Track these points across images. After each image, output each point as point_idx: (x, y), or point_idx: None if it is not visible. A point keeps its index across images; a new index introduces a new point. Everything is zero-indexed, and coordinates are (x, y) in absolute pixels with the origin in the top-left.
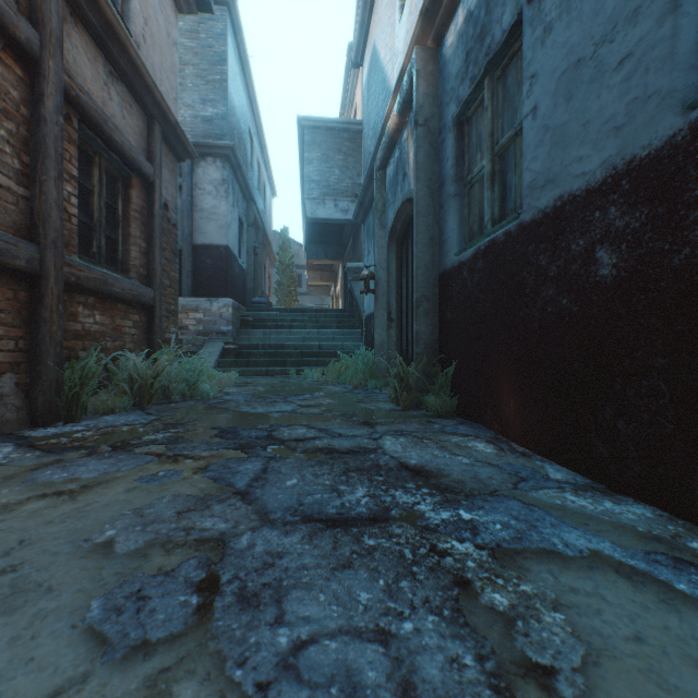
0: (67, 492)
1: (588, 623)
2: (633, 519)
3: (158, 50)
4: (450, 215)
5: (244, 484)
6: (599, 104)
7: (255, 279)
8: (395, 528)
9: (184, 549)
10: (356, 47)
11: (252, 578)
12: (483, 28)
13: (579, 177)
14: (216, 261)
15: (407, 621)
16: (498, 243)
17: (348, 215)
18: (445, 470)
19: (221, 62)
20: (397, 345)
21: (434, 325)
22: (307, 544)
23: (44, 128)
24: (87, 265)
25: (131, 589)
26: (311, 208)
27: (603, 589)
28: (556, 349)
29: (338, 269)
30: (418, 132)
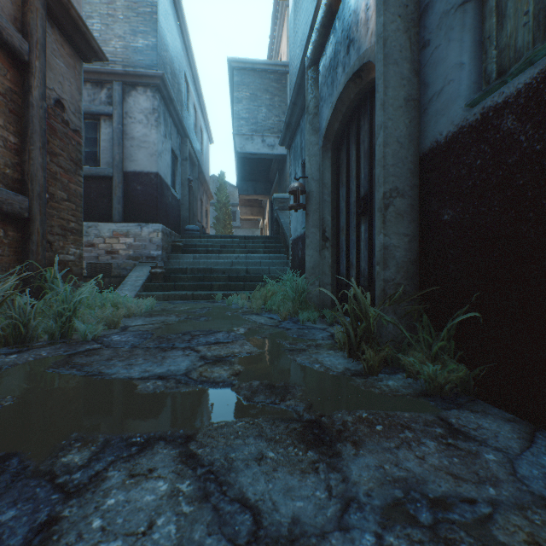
0: None
1: None
2: None
3: None
4: (454, 40)
5: None
6: None
7: (191, 210)
8: None
9: None
10: None
11: None
12: None
13: None
14: (146, 187)
15: None
16: None
17: (274, 150)
18: None
19: None
20: (333, 268)
21: (411, 235)
22: None
23: None
24: None
25: None
26: (240, 143)
27: None
28: None
29: (266, 205)
30: None
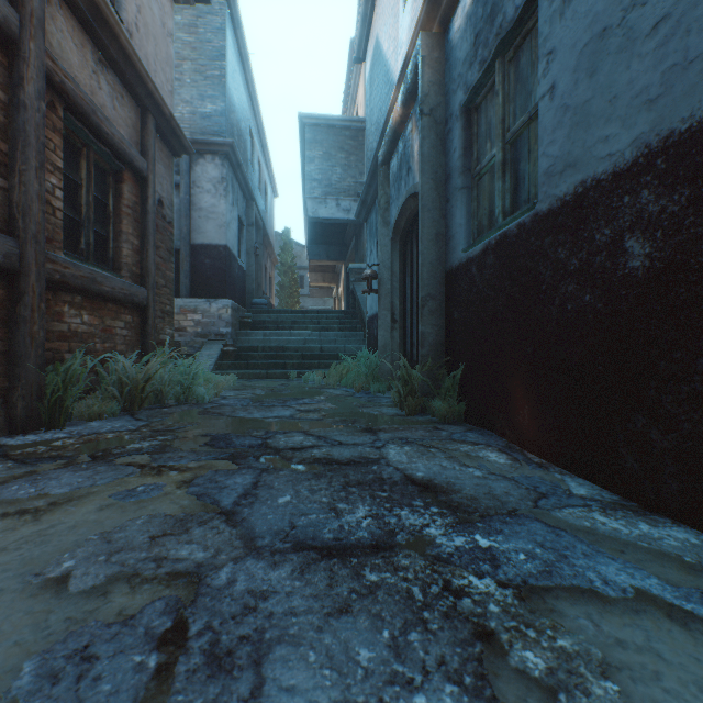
0: (31, 511)
1: (646, 693)
2: (676, 546)
3: (152, 40)
4: (458, 209)
5: (231, 502)
6: (628, 75)
7: (256, 280)
8: (401, 558)
9: (153, 585)
10: (358, 41)
11: (227, 629)
12: (494, 7)
13: (605, 159)
14: (215, 261)
15: (418, 693)
16: (511, 236)
17: (350, 214)
18: (456, 484)
19: (220, 57)
20: (401, 347)
21: (440, 326)
22: (297, 580)
23: (23, 114)
24: (73, 262)
25: (76, 645)
26: (312, 208)
27: (657, 642)
28: (578, 350)
29: (340, 271)
30: (423, 122)
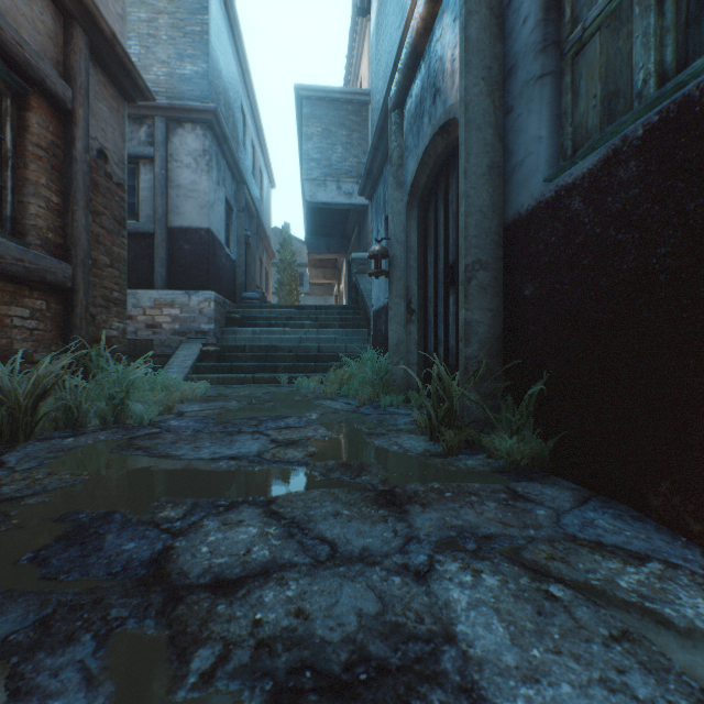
0: None
1: None
2: None
3: None
4: (533, 112)
5: None
6: None
7: (249, 273)
8: None
9: None
10: None
11: None
12: None
13: None
14: (196, 246)
15: None
16: None
17: (352, 199)
18: None
19: (202, 11)
20: (420, 345)
21: (495, 310)
22: None
23: None
24: None
25: None
26: (310, 191)
27: None
28: None
29: (342, 266)
30: None
